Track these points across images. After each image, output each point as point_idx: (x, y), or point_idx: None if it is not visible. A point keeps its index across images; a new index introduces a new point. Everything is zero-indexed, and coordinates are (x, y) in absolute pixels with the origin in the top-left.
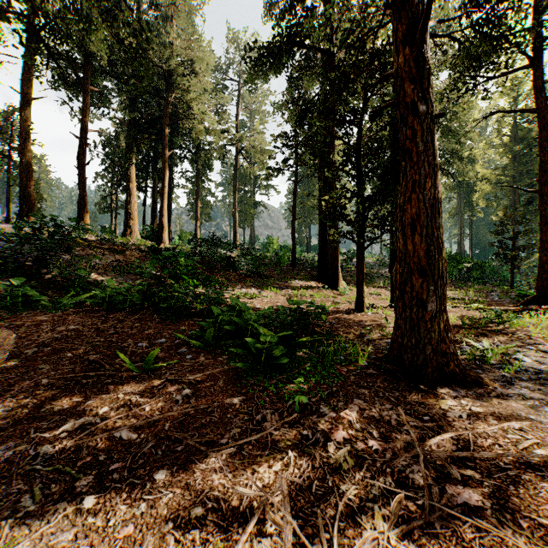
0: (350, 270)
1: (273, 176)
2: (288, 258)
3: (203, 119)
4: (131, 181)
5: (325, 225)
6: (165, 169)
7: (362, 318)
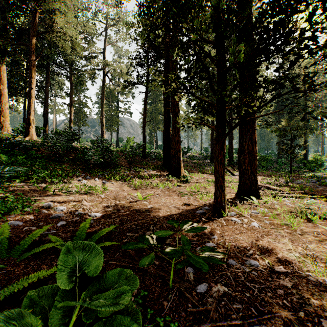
0: (185, 160)
1: (132, 97)
2: (141, 151)
3: (66, 32)
4: (2, 83)
5: (169, 124)
6: (32, 73)
7: (238, 237)
